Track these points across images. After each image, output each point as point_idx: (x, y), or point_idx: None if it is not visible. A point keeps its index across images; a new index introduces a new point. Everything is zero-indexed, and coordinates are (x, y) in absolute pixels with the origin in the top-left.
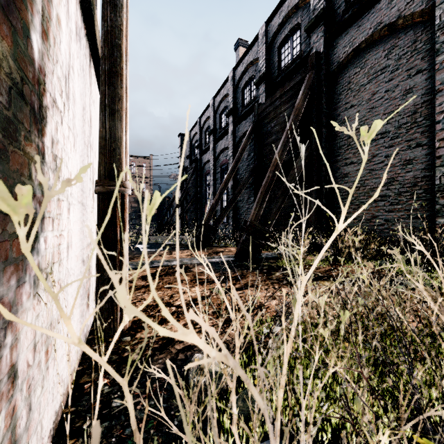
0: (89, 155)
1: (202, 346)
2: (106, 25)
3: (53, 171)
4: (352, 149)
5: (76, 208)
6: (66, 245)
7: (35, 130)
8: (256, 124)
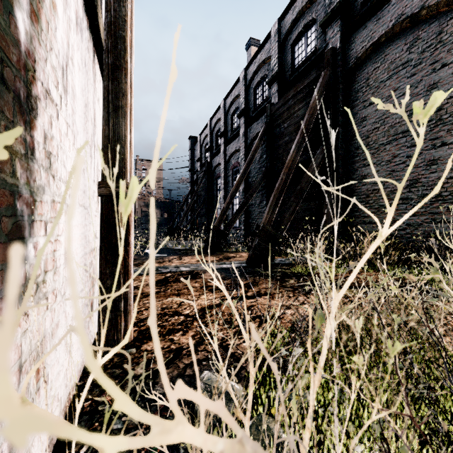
0: (92, 155)
1: (199, 441)
2: (109, 16)
3: (45, 170)
4: (371, 149)
5: (77, 211)
6: (64, 252)
7: (20, 121)
8: (268, 125)
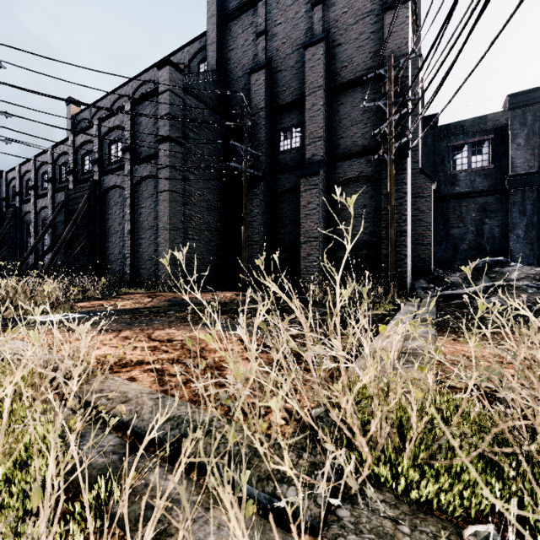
0: None
1: None
2: None
3: None
4: (110, 235)
5: None
6: None
7: None
8: (66, 202)
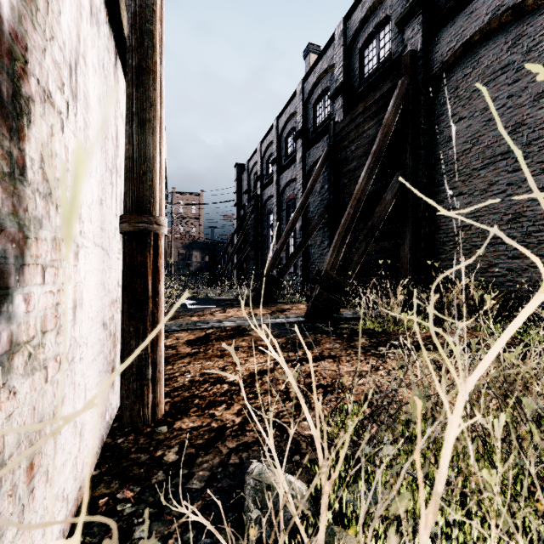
0: (114, 183)
1: None
2: (134, 5)
3: (43, 197)
4: (461, 176)
5: (91, 253)
6: (72, 305)
7: (2, 127)
8: (331, 148)
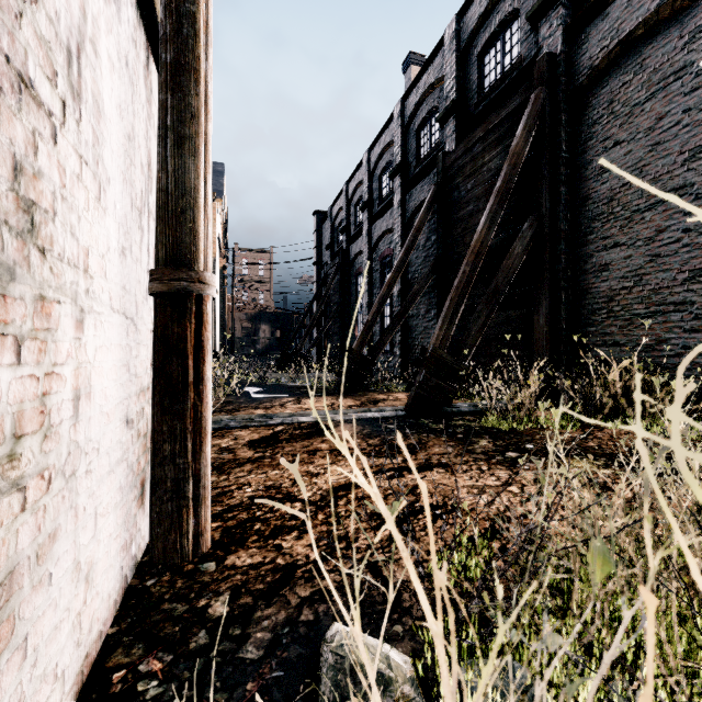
0: (144, 227)
1: None
2: None
3: (18, 234)
4: (617, 220)
5: (106, 321)
6: (72, 395)
7: None
8: (440, 187)
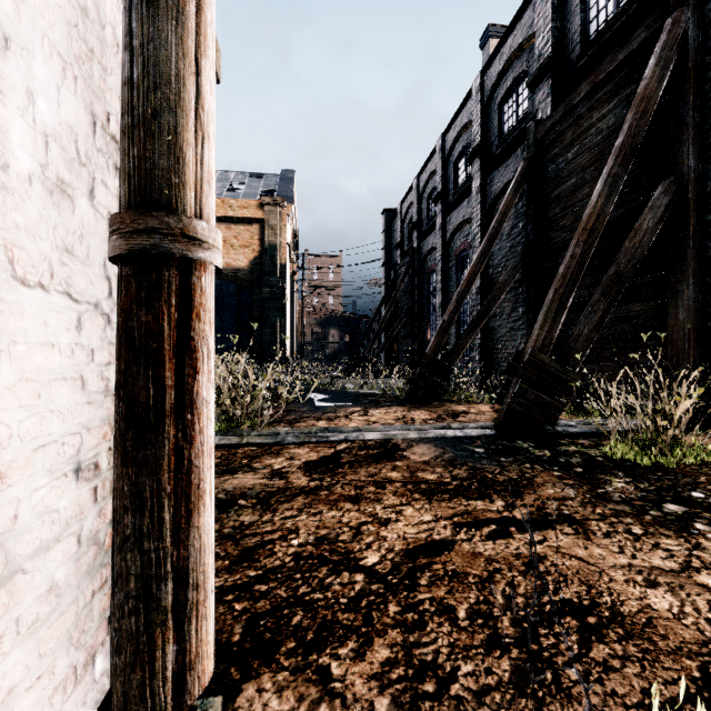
0: None
1: None
2: None
3: None
4: None
5: None
6: None
7: None
8: (531, 162)
